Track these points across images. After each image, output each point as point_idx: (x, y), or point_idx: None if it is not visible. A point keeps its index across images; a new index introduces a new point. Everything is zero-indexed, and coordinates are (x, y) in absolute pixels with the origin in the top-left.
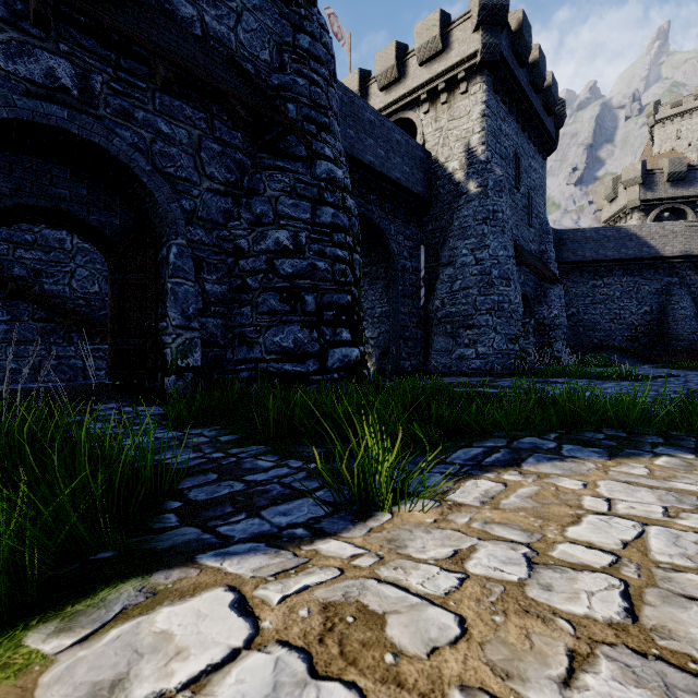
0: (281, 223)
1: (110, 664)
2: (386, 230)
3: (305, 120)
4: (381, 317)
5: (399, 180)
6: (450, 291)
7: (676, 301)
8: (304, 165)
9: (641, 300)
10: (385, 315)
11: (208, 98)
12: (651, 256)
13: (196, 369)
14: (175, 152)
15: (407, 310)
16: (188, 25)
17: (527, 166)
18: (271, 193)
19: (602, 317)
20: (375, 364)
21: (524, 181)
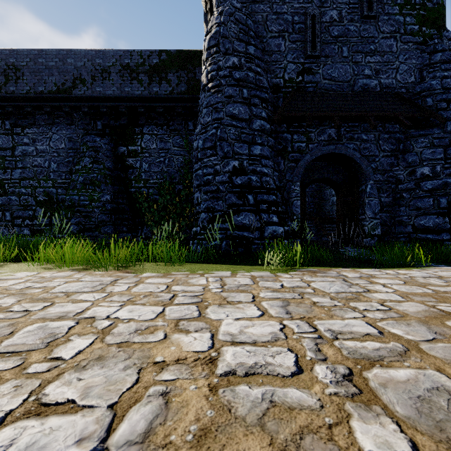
0: (424, 163)
1: (449, 268)
2: None
3: (438, 102)
4: None
5: None
6: None
7: None
8: (438, 128)
9: None
10: None
11: (387, 120)
12: None
13: (378, 235)
14: (368, 145)
15: None
16: (373, 89)
17: None
18: (417, 150)
19: None
20: None
21: None
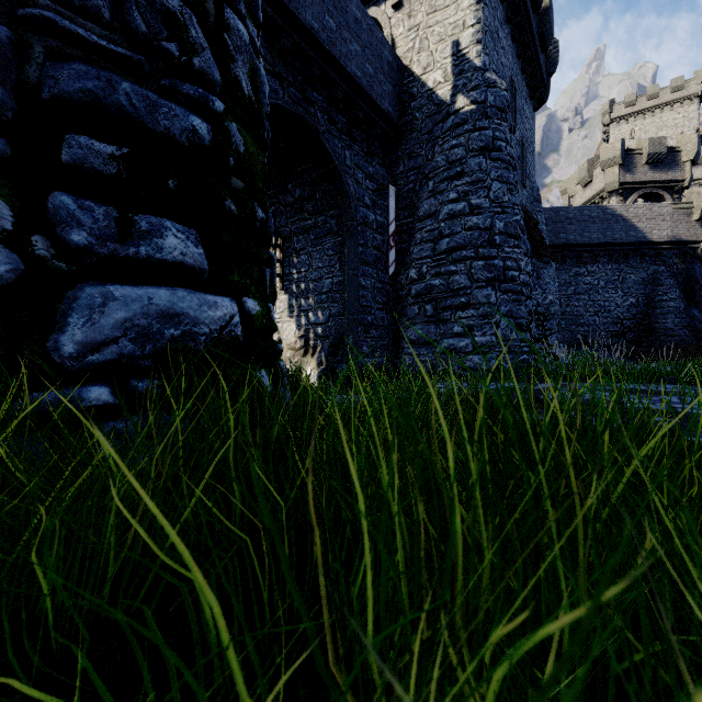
0: None
1: None
2: (339, 156)
3: None
4: (331, 293)
5: (358, 80)
6: (433, 255)
7: (664, 292)
8: None
9: (627, 291)
10: (337, 289)
11: None
12: (638, 241)
13: None
14: None
15: (369, 283)
16: None
17: (521, 107)
18: None
19: (586, 310)
20: (323, 363)
21: (518, 124)
